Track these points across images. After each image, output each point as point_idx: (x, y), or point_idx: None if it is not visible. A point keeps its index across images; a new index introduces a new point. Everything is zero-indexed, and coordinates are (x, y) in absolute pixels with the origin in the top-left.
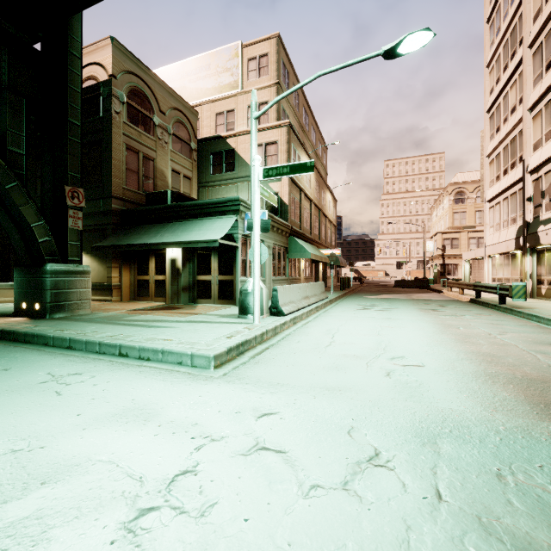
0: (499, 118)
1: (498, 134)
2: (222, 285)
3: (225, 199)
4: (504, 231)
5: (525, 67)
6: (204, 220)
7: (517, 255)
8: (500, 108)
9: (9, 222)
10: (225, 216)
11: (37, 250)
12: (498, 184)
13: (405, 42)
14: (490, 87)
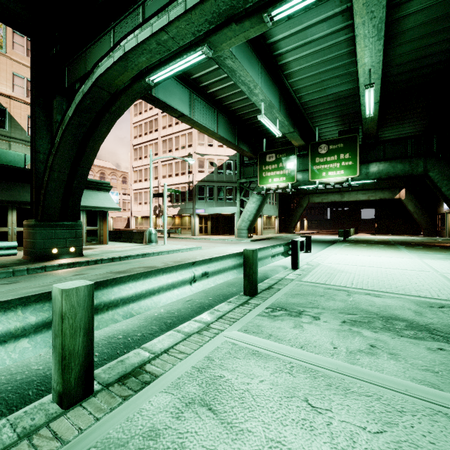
0: (142, 154)
1: (141, 160)
2: (90, 233)
3: (102, 181)
4: (145, 206)
5: (160, 144)
6: (87, 191)
7: (153, 217)
8: (142, 150)
9: (60, 189)
10: (101, 191)
11: (74, 211)
12: (141, 184)
13: (191, 161)
14: (134, 134)
